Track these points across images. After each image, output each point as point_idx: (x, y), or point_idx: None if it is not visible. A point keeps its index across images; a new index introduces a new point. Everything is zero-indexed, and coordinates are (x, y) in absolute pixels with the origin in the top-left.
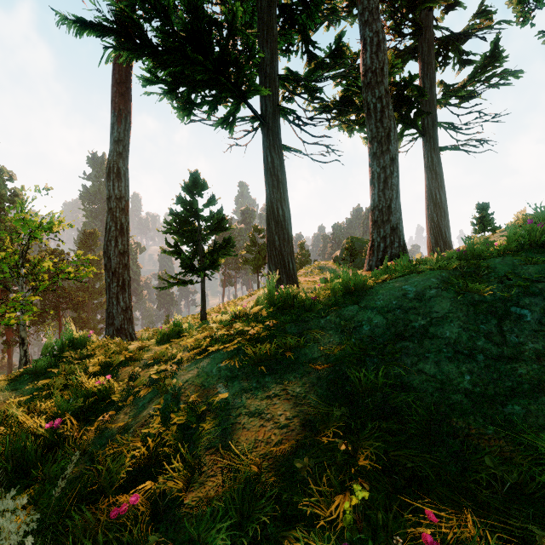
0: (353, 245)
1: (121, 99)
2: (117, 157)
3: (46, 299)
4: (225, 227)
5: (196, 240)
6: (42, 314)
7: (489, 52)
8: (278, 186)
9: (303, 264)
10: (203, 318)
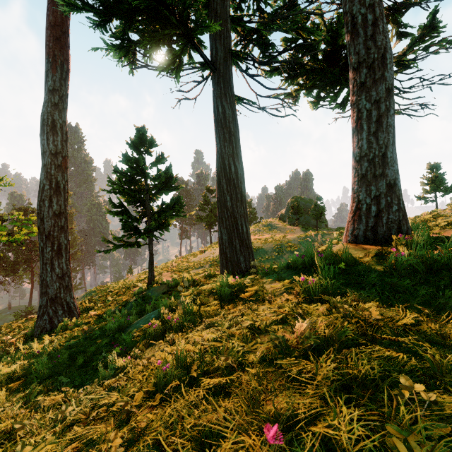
0: (299, 204)
1: (56, 43)
2: (52, 109)
3: (18, 252)
4: (173, 186)
5: (144, 200)
6: (14, 266)
7: (427, 22)
8: (229, 139)
9: (251, 221)
10: (150, 281)
